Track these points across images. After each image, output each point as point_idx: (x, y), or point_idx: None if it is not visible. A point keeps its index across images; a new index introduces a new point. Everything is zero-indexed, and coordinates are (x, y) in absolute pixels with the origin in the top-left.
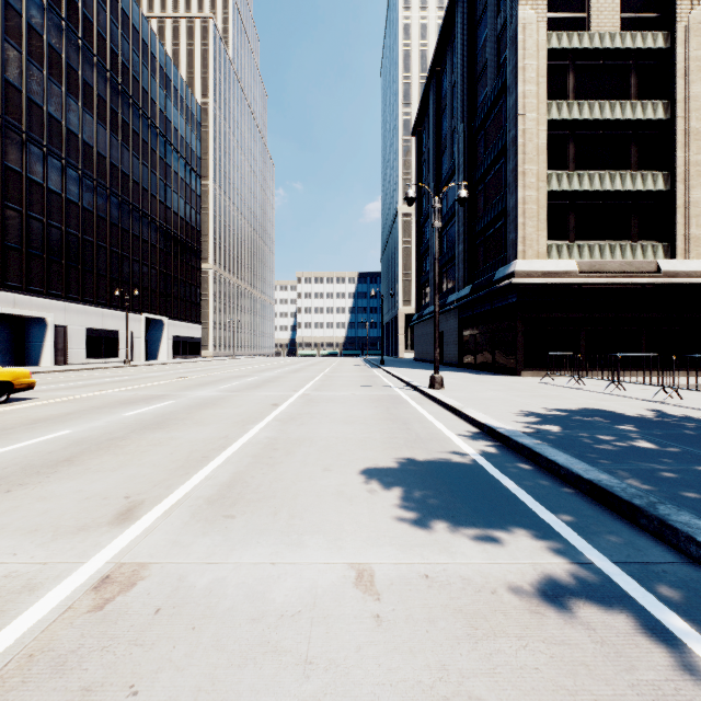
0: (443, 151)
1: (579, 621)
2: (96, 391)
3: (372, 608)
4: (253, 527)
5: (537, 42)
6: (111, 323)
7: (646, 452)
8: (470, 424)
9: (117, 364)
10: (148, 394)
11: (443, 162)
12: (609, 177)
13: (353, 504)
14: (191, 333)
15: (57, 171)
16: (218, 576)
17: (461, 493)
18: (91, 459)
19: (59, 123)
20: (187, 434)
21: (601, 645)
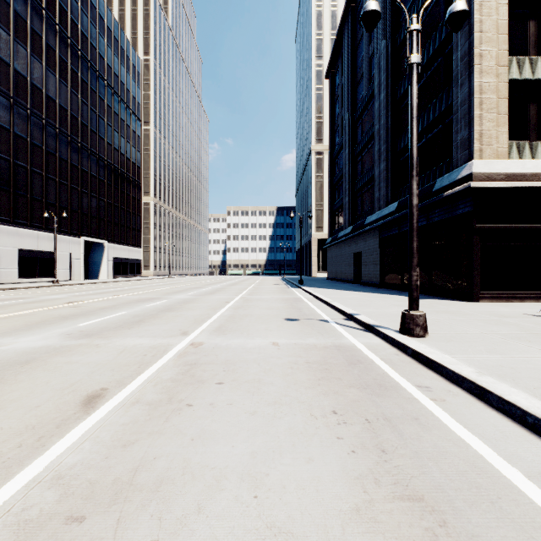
0: (358, 81)
1: None
2: None
3: None
4: None
5: None
6: (47, 245)
7: None
8: None
9: (48, 283)
10: None
11: (358, 92)
12: None
13: None
14: (131, 255)
15: None
16: None
17: None
18: None
19: None
20: None
21: None
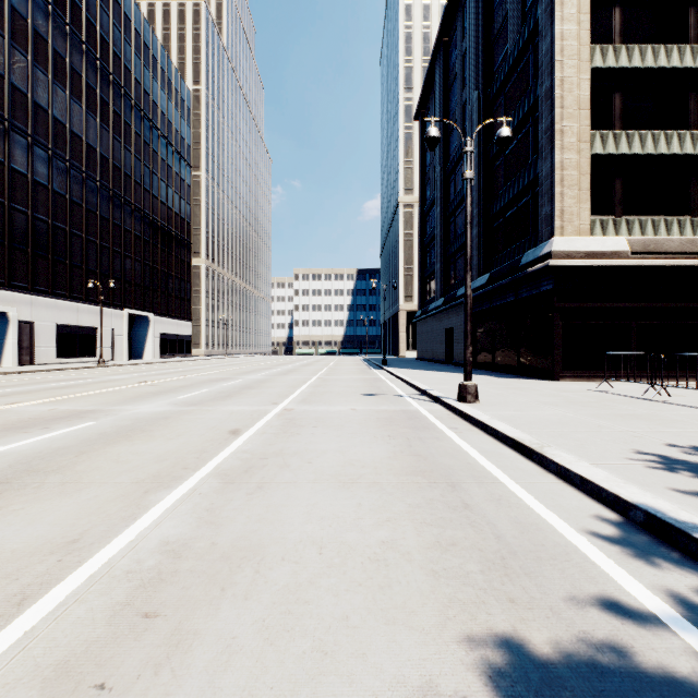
0: (451, 129)
1: None
2: (7, 404)
3: None
4: None
5: None
6: (87, 319)
7: None
8: (576, 488)
9: (92, 364)
10: (68, 410)
11: (451, 142)
12: (665, 138)
13: None
14: (180, 331)
15: (21, 148)
16: None
17: None
18: None
19: (24, 95)
20: (1, 528)
21: None
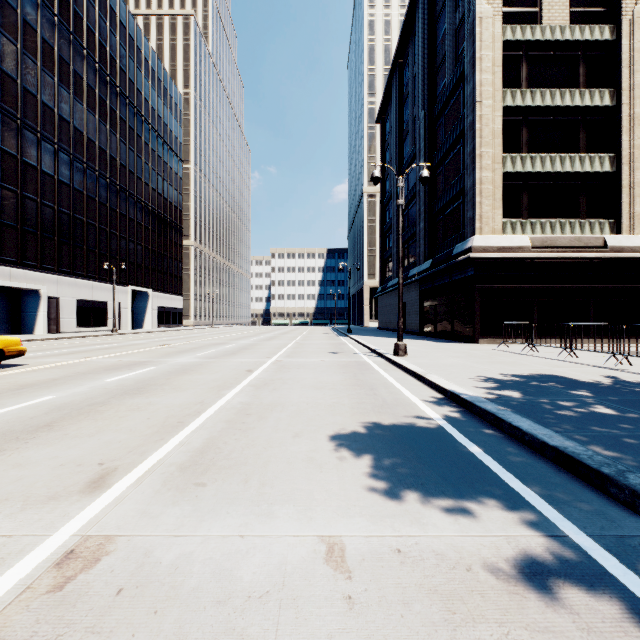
0: (405, 137)
1: (561, 604)
2: (83, 358)
3: (344, 588)
4: (223, 496)
5: (493, 34)
6: (100, 295)
7: (606, 418)
8: (433, 389)
9: (105, 332)
10: (131, 361)
11: (405, 147)
12: (559, 160)
13: (323, 471)
14: (173, 304)
15: (50, 155)
16: (185, 551)
17: (429, 459)
18: (70, 424)
19: (52, 110)
20: (165, 399)
21: (588, 633)
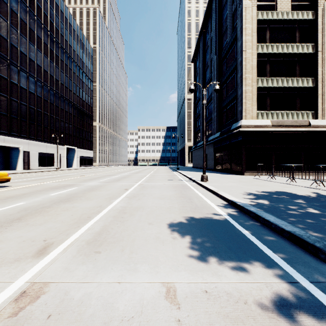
0: (206, 69)
1: (299, 324)
2: (40, 182)
3: (176, 314)
4: (110, 259)
5: (251, 16)
6: (50, 150)
7: (314, 215)
8: (222, 199)
9: (53, 169)
10: (65, 184)
11: (206, 74)
12: (286, 80)
13: (164, 244)
14: (88, 155)
15: (24, 78)
16: (87, 291)
17: (221, 238)
18: (30, 218)
19: (25, 55)
20: (81, 204)
21: None
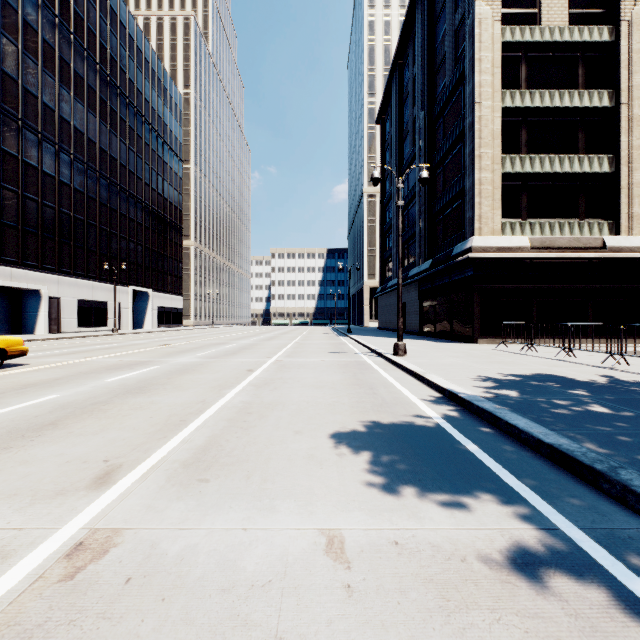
0: (404, 137)
1: (551, 592)
2: (85, 357)
3: (343, 577)
4: (226, 491)
5: (492, 35)
6: (100, 295)
7: (601, 417)
8: (432, 389)
9: (106, 332)
10: (132, 361)
11: (404, 147)
12: (558, 160)
13: (323, 468)
14: (174, 304)
15: (51, 155)
16: (190, 543)
17: (427, 456)
18: (74, 423)
19: (53, 111)
20: (167, 398)
21: (576, 619)
